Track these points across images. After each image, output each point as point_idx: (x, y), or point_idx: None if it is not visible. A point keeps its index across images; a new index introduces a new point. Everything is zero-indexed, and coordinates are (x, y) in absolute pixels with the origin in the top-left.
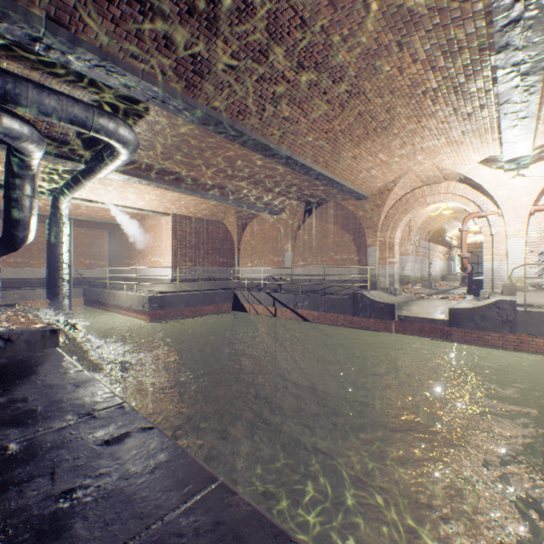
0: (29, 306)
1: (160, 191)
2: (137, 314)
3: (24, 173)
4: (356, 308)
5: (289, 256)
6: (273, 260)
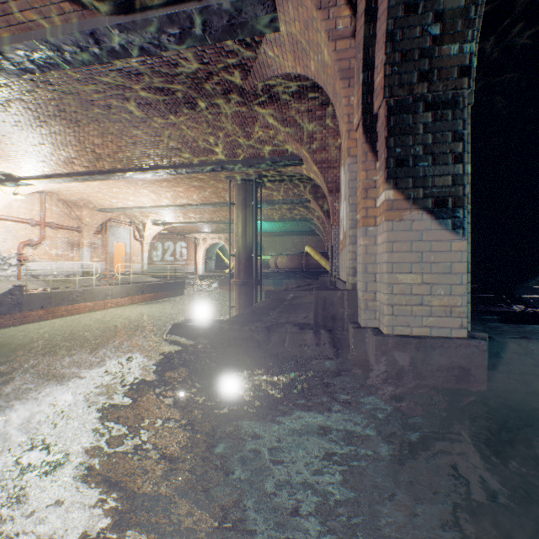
0: None
1: None
2: None
3: None
4: None
5: None
6: None
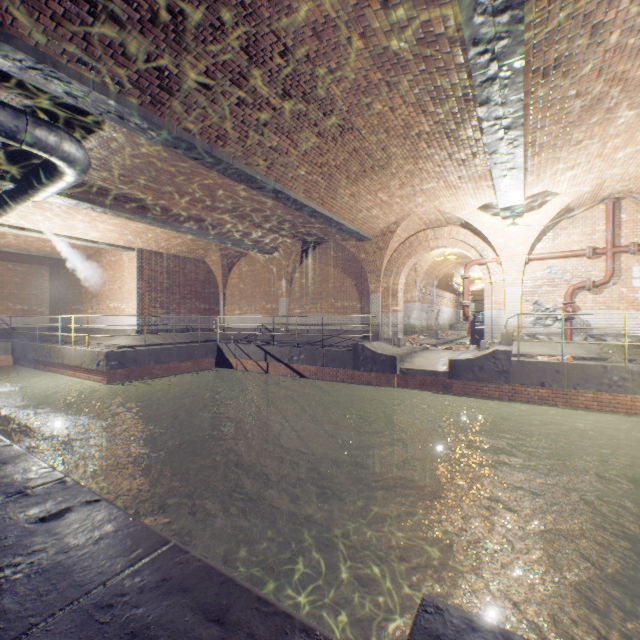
0: None
1: (121, 220)
2: (89, 375)
3: None
4: (357, 361)
5: (284, 302)
6: (265, 307)
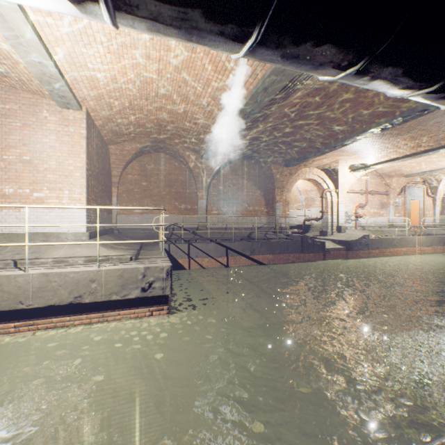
0: None
1: (176, 72)
2: (103, 314)
3: None
4: (303, 247)
5: (204, 204)
6: (178, 207)
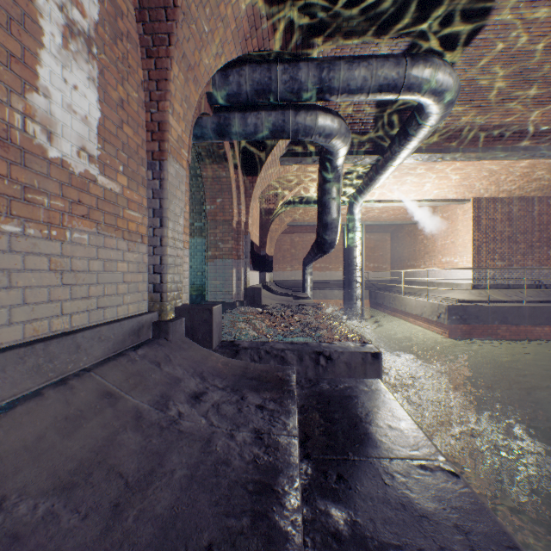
0: (328, 304)
1: (461, 169)
2: (428, 325)
3: (331, 177)
4: None
5: None
6: None
